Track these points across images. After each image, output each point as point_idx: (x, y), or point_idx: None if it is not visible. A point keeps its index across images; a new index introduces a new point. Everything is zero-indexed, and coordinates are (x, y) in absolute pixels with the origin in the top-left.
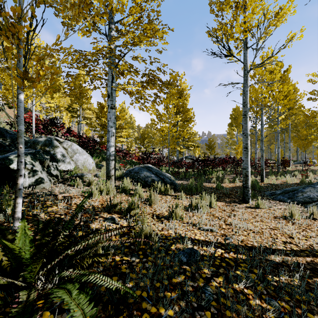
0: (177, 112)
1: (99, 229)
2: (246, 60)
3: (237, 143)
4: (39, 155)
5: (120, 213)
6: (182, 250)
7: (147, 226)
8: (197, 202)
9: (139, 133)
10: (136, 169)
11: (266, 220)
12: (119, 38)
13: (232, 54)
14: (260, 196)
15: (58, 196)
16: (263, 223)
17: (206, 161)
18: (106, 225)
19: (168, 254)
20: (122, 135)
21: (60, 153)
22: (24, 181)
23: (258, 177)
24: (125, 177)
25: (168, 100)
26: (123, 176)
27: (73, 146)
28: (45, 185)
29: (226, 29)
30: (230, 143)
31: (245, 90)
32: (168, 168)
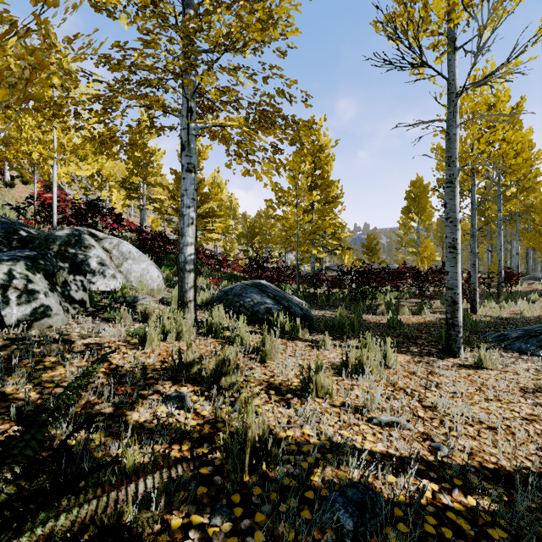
0: (312, 187)
1: (114, 461)
2: (453, 74)
3: (418, 243)
4: (45, 261)
5: (199, 383)
6: (337, 486)
7: (253, 426)
8: (359, 358)
9: (245, 226)
10: (237, 288)
11: (506, 398)
12: (201, 32)
13: (426, 62)
14: (477, 341)
15: (75, 343)
16: (502, 405)
17: (367, 274)
18: (163, 414)
19: (306, 499)
20: (214, 229)
21: (97, 259)
22: (8, 312)
23: (463, 303)
24: (217, 303)
25: (297, 163)
26: (213, 301)
27: (123, 247)
28: (55, 320)
29: (413, 13)
30: (404, 244)
31: (452, 133)
32: (296, 287)
